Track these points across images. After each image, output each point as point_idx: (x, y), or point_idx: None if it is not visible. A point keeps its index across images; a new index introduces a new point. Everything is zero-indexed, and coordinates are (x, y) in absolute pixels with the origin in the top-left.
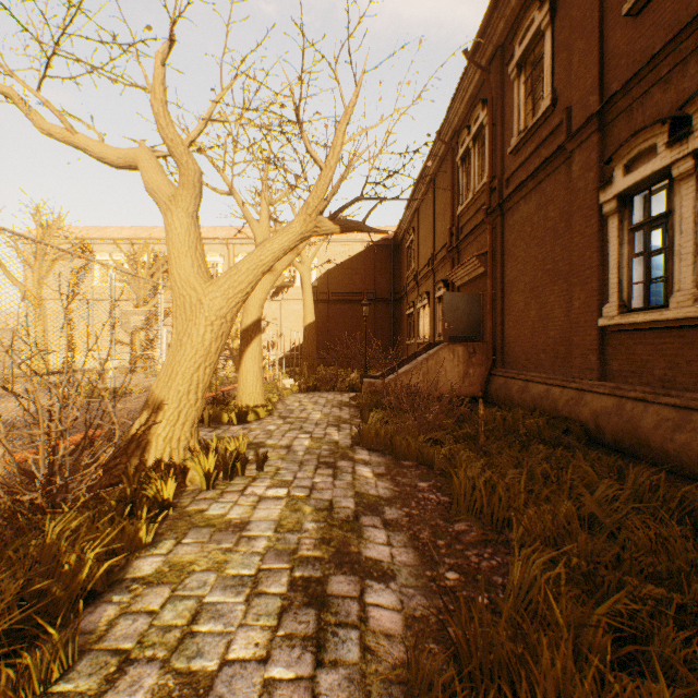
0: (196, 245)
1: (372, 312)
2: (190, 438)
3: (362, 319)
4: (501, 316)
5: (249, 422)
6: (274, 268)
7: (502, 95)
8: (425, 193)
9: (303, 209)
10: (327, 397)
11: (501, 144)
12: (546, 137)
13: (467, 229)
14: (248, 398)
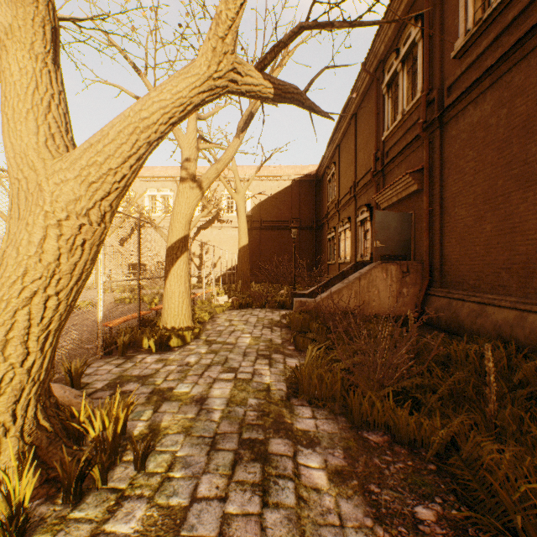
0: (49, 105)
1: (297, 237)
2: (10, 424)
3: (289, 243)
4: (439, 234)
5: (170, 349)
6: (200, 181)
7: (441, 1)
8: (346, 129)
9: (211, 29)
10: (258, 315)
11: (439, 53)
12: (513, 20)
13: (394, 151)
14: (173, 320)
